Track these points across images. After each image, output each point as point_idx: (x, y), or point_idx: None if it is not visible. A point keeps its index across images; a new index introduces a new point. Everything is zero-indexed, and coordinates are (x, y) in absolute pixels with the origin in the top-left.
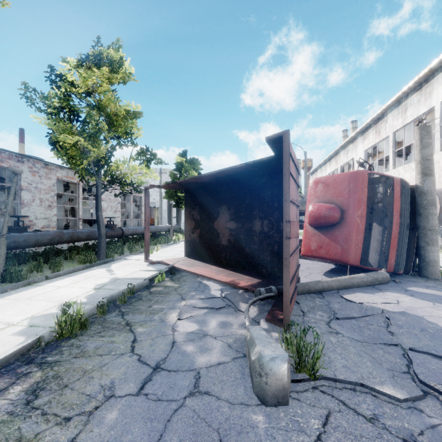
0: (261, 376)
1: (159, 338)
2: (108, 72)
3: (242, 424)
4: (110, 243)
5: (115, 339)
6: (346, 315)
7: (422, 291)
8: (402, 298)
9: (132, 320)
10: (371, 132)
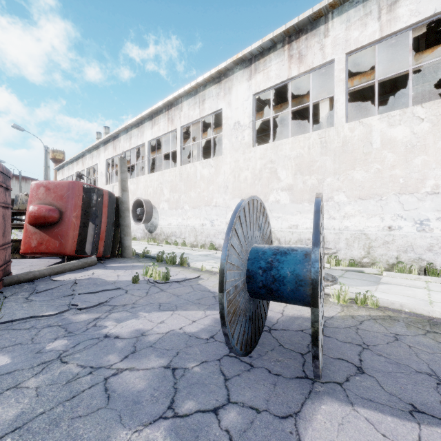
0: None
1: None
2: None
3: None
4: None
5: None
6: (45, 289)
7: (114, 265)
8: (98, 271)
9: None
10: (110, 145)
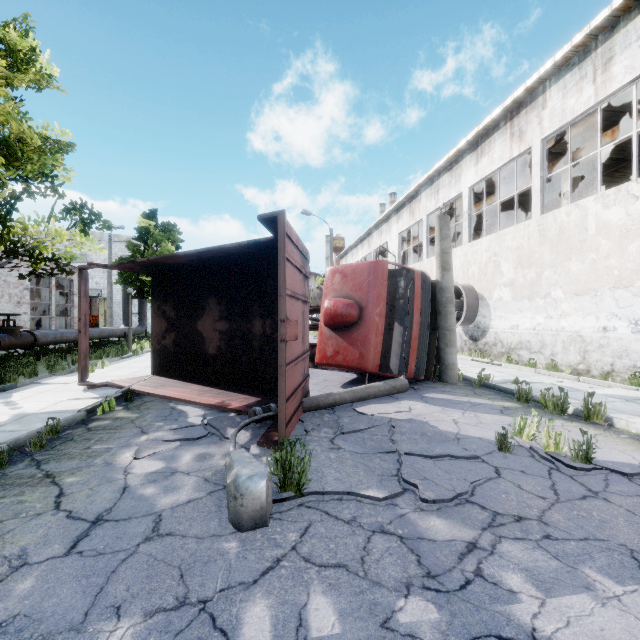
0: (236, 499)
1: (103, 485)
2: (6, 67)
3: (211, 554)
4: (8, 359)
5: (26, 497)
6: (353, 429)
7: (437, 397)
8: (416, 405)
9: (57, 470)
10: (405, 211)
